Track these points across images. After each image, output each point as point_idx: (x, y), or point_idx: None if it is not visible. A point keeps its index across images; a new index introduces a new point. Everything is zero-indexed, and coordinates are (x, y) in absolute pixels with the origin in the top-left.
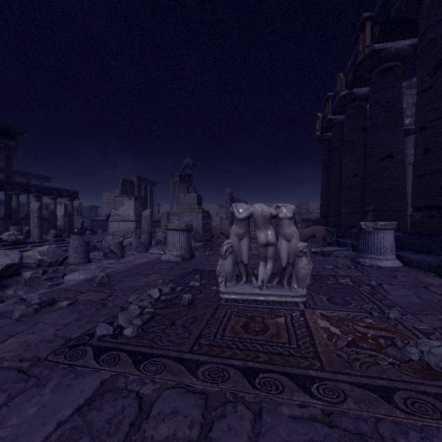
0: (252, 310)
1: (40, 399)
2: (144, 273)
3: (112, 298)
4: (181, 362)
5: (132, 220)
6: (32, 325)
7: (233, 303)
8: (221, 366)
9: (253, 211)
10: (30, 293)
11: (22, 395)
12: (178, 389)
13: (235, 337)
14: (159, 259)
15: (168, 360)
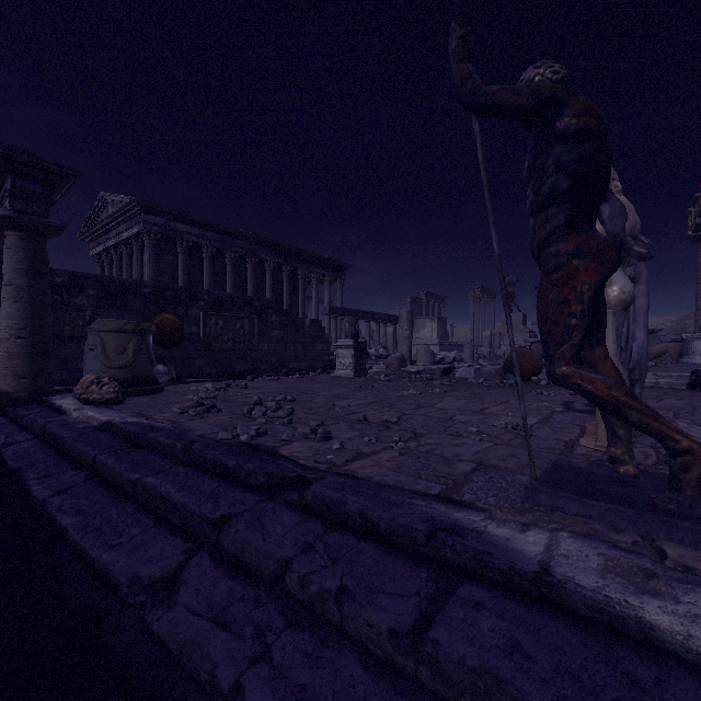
0: None
1: None
2: None
3: None
4: None
5: (435, 344)
6: None
7: None
8: None
9: None
10: None
11: None
12: None
13: None
14: None
15: None
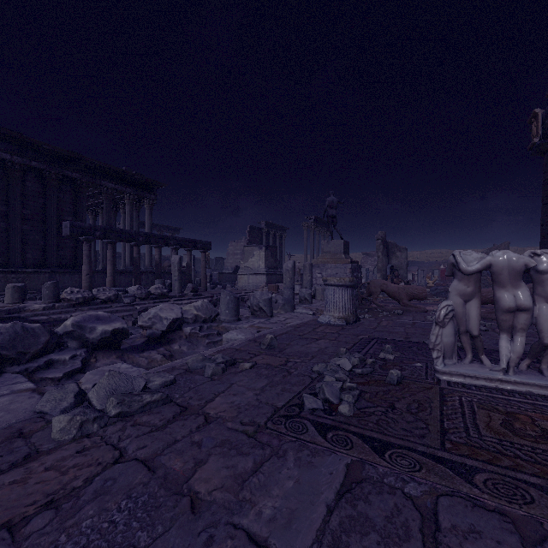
0: (502, 403)
1: (289, 472)
2: (309, 337)
3: (292, 365)
4: (440, 462)
5: (262, 273)
6: (228, 386)
7: (463, 389)
8: (507, 479)
9: (491, 262)
10: (191, 350)
11: (267, 463)
12: (458, 499)
13: (502, 440)
14: (315, 321)
15: (419, 455)
